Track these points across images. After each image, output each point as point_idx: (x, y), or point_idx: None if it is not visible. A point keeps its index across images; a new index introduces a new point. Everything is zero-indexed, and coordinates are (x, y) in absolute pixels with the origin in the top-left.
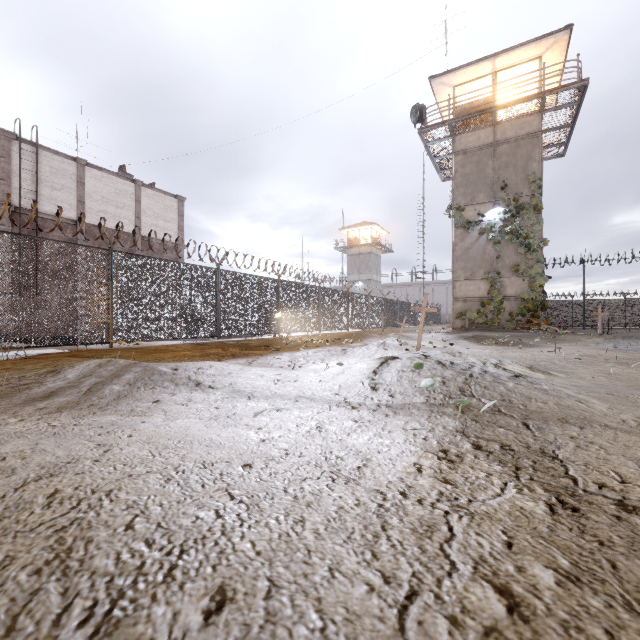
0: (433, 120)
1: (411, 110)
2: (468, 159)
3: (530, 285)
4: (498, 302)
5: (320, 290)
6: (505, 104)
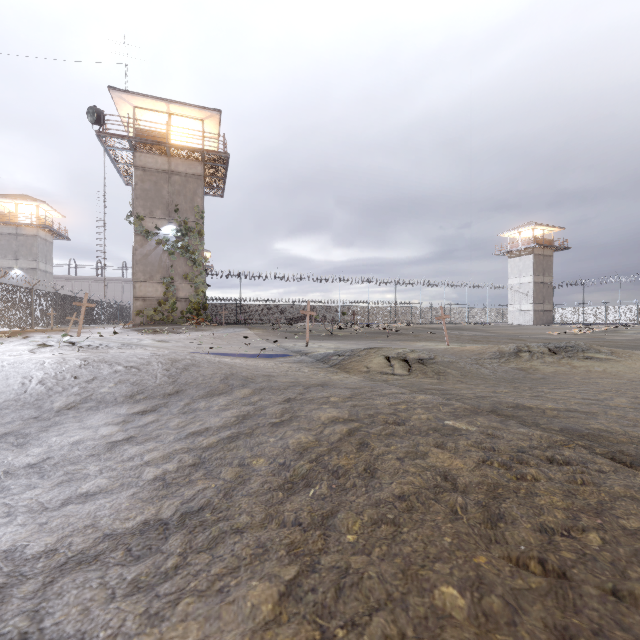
0: (113, 129)
1: (88, 109)
2: (147, 177)
3: (196, 290)
4: (172, 302)
5: None
6: (176, 145)
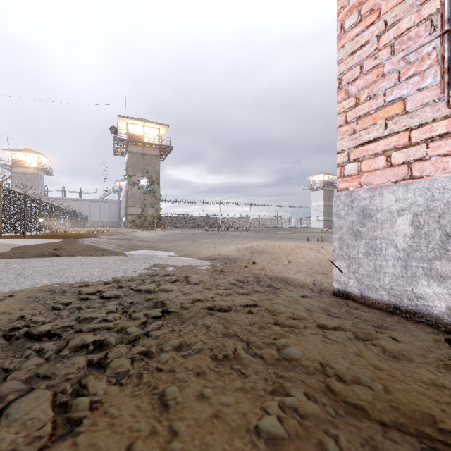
0: (121, 136)
1: (110, 127)
2: (134, 156)
3: (156, 211)
4: (145, 217)
5: (51, 206)
6: (149, 143)
